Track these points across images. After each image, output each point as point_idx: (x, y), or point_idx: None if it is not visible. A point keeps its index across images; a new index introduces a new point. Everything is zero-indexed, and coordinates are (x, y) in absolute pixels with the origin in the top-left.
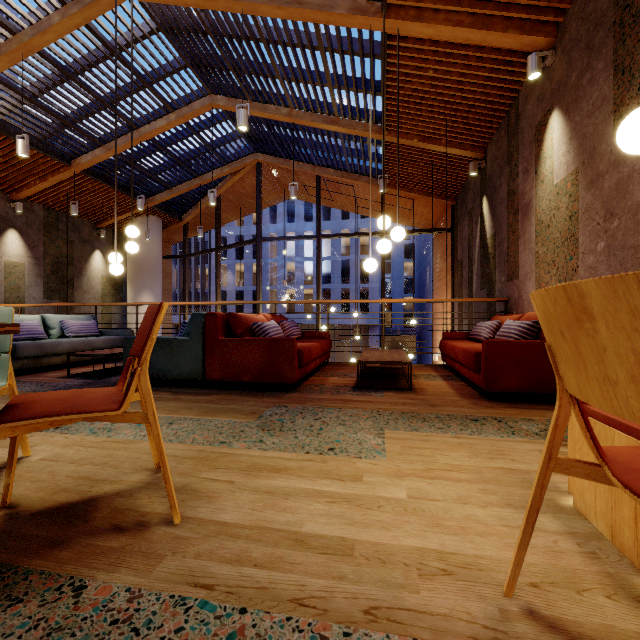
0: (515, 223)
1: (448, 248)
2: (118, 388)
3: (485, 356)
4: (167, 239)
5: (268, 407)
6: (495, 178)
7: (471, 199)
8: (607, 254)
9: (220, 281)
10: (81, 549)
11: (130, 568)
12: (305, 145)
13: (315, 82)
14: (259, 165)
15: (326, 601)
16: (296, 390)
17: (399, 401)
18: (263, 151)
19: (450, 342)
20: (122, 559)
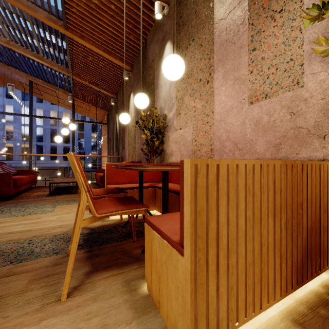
0: (124, 128)
1: (106, 132)
2: None
3: (103, 177)
4: None
5: None
6: (119, 108)
7: (113, 113)
8: (140, 144)
9: None
10: None
11: None
12: (20, 61)
13: (27, 34)
14: None
15: (20, 238)
16: (12, 199)
17: (68, 197)
18: None
19: (97, 173)
20: None
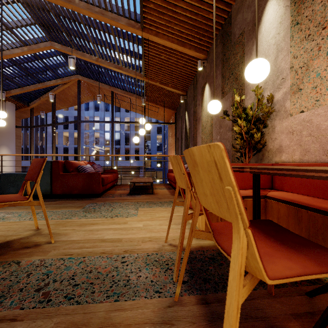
0: (196, 125)
1: (174, 131)
2: (19, 194)
3: None
4: (18, 116)
5: (87, 204)
6: (190, 104)
7: (182, 111)
8: (220, 141)
9: (55, 142)
10: (12, 254)
11: (37, 255)
12: (105, 75)
13: (110, 48)
14: (79, 81)
15: (112, 251)
16: (101, 196)
17: (147, 198)
18: (82, 74)
19: (170, 173)
20: (33, 254)
